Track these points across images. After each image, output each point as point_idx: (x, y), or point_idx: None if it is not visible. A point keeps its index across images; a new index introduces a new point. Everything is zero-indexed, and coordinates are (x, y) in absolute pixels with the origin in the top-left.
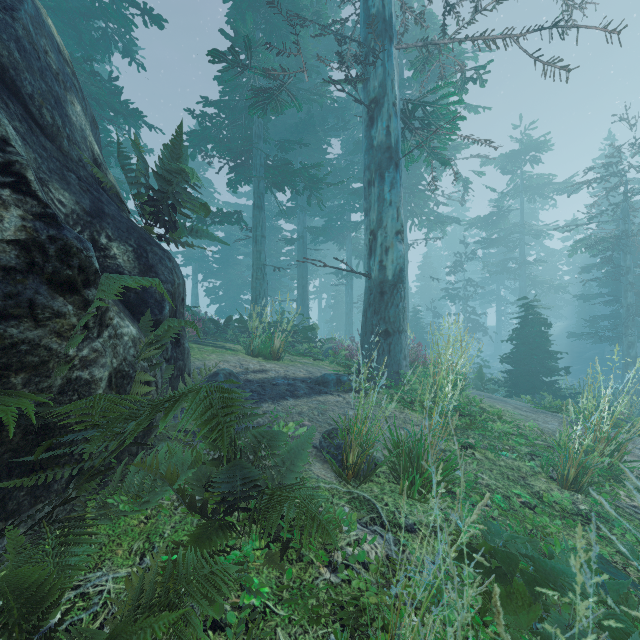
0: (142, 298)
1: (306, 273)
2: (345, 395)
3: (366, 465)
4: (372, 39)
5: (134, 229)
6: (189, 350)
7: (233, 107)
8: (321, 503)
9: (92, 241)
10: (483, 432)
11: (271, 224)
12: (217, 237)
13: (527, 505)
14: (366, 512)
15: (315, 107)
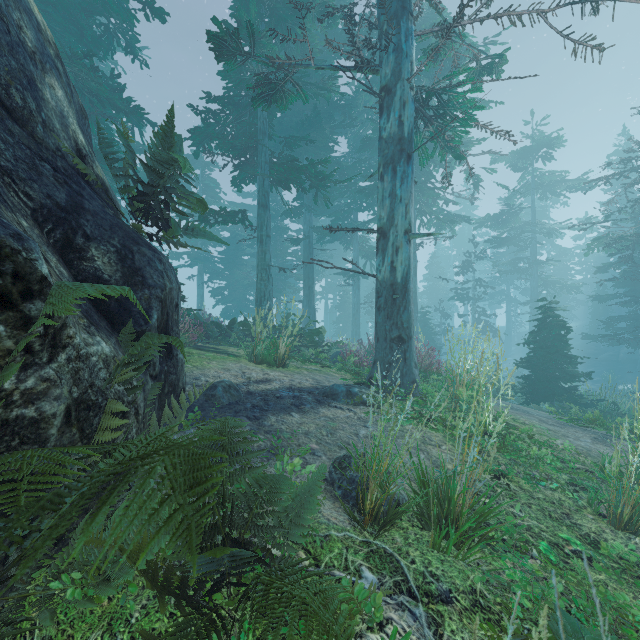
0: (124, 306)
1: (312, 273)
2: (356, 409)
3: (386, 508)
4: (384, 23)
5: (119, 227)
6: (183, 362)
7: (237, 103)
8: (337, 603)
9: (66, 240)
10: (514, 456)
11: (277, 224)
12: (215, 236)
13: (579, 555)
14: (389, 574)
15: (321, 104)
